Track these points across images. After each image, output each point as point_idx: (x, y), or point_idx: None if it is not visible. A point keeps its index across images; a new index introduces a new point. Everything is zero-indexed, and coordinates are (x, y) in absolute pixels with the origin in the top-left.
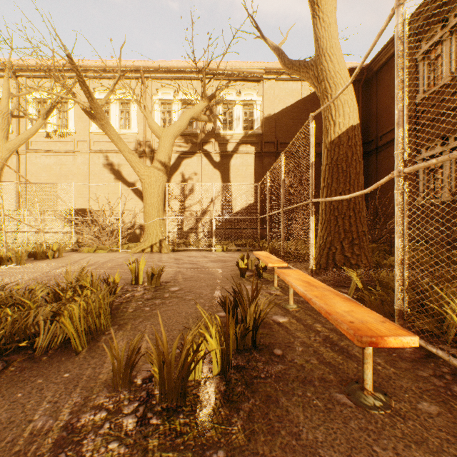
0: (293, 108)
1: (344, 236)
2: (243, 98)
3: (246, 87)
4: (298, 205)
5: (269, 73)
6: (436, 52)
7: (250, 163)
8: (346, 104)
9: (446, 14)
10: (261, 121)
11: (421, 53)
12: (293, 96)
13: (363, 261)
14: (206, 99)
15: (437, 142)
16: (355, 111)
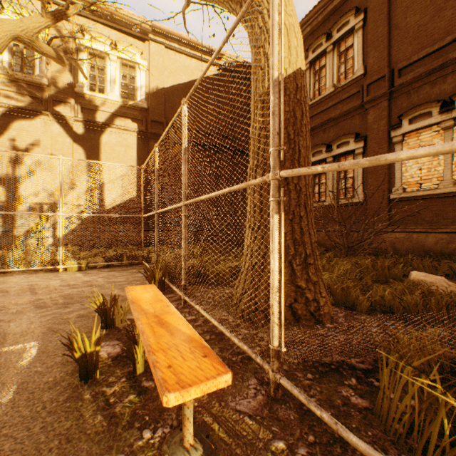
0: (187, 87)
1: (295, 252)
2: (122, 54)
3: (126, 42)
4: (226, 190)
5: (157, 33)
6: (320, 64)
7: (131, 143)
8: (293, 31)
9: (331, 28)
10: (147, 92)
11: (309, 62)
12: (187, 73)
13: (323, 293)
14: (49, 14)
15: (322, 148)
16: (302, 49)
